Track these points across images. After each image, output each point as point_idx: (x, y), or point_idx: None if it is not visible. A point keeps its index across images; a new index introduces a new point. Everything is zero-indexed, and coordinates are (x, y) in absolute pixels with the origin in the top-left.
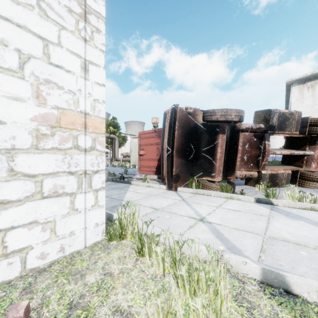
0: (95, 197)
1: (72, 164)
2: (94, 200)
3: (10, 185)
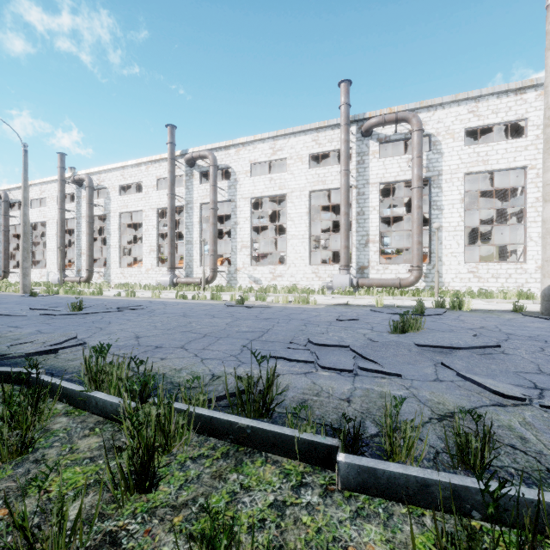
0: None
1: None
2: None
3: (530, 279)
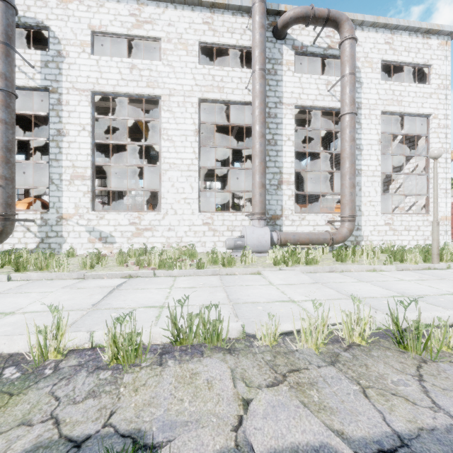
0: (448, 237)
1: (443, 228)
2: (448, 238)
3: None
